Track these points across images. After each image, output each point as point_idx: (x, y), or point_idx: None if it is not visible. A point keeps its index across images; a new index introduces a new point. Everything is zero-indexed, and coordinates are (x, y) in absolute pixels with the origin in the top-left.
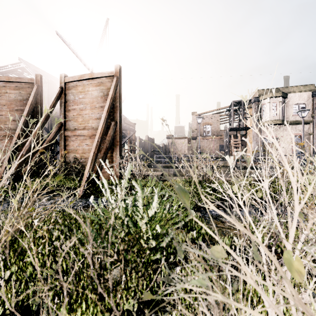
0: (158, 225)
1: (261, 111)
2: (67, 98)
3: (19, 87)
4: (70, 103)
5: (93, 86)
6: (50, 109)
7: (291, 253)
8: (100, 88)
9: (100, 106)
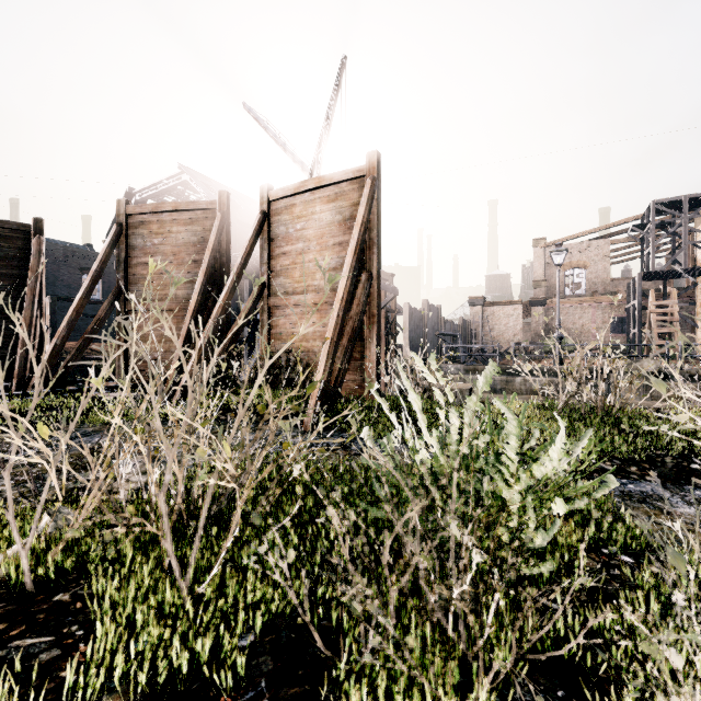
0: (559, 500)
1: None
2: (274, 231)
3: (193, 220)
4: (278, 241)
5: (323, 202)
6: (245, 256)
7: None
8: (337, 206)
9: (338, 244)
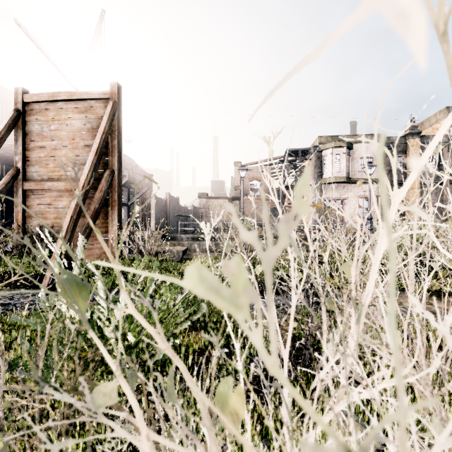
0: (130, 333)
1: (323, 164)
2: (29, 128)
3: None
4: (33, 137)
5: (74, 112)
6: None
7: (231, 381)
8: (86, 116)
9: (87, 145)
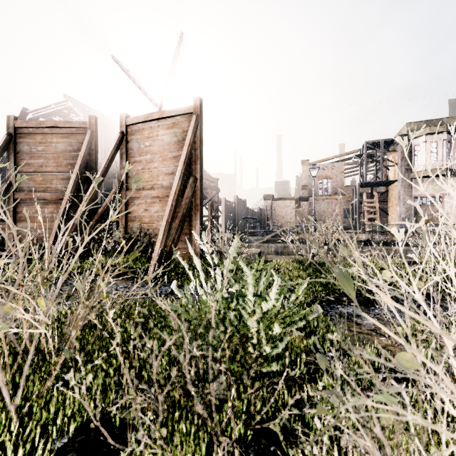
0: (276, 324)
1: (413, 156)
2: (130, 146)
3: (69, 134)
4: (133, 153)
5: (164, 128)
6: (108, 162)
7: None
8: (173, 131)
9: (174, 157)
